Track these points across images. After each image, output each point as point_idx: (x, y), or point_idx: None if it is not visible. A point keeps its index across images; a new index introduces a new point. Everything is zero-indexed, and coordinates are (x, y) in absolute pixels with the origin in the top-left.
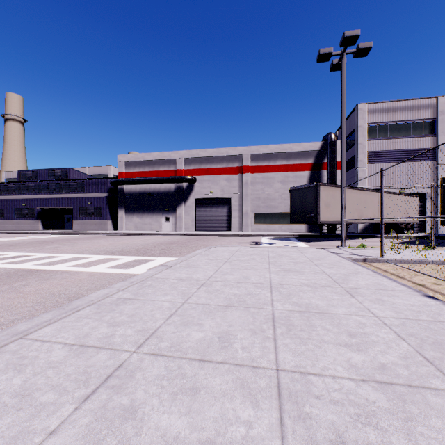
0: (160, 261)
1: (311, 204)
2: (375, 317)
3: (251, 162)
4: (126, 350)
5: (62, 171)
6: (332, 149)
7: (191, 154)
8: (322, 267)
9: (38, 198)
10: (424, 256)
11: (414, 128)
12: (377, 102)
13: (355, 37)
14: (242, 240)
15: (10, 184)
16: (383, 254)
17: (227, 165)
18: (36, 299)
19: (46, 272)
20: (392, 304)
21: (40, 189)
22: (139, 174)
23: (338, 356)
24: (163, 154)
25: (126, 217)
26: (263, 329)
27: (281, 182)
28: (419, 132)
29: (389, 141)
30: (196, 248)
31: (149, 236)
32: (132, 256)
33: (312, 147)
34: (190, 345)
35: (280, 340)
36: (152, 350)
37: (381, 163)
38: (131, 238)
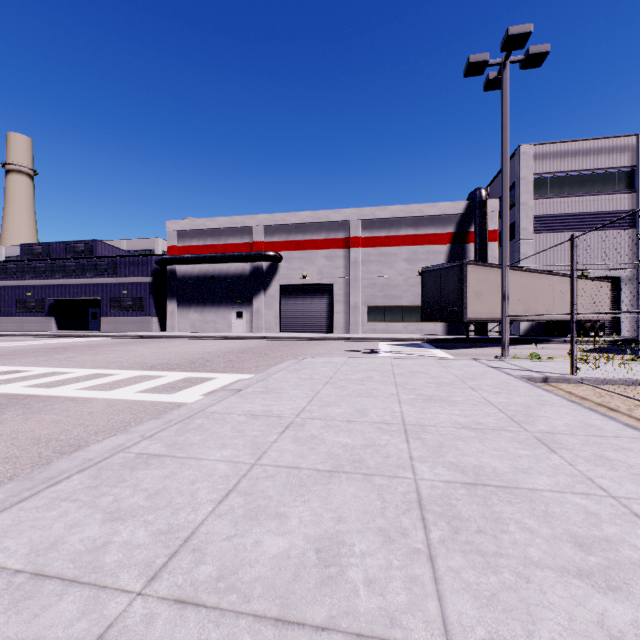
0: (224, 380)
1: (453, 293)
2: (610, 498)
3: (362, 231)
4: (124, 587)
5: (86, 245)
6: (482, 212)
7: (274, 219)
8: (484, 392)
9: (50, 284)
10: (638, 374)
11: (604, 181)
12: (548, 143)
13: (525, 36)
14: (350, 347)
15: (10, 264)
16: (574, 370)
17: (327, 236)
18: (5, 450)
19: (39, 400)
20: (630, 468)
21: (53, 271)
22: (198, 250)
23: (574, 607)
24: (233, 219)
25: (180, 313)
26: (403, 530)
27: (407, 261)
28: (611, 187)
29: (567, 200)
30: (281, 359)
31: (211, 341)
32: (182, 371)
33: (453, 209)
34: (258, 572)
35: (442, 558)
36: (178, 587)
37: (554, 233)
38: (185, 343)
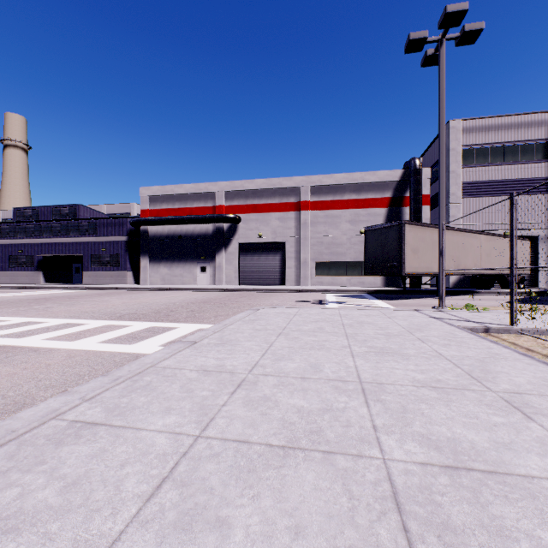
0: (184, 329)
1: (393, 250)
2: None
3: (311, 196)
4: None
5: (70, 208)
6: (416, 179)
7: (234, 185)
8: (433, 344)
9: (39, 243)
10: None
11: (523, 152)
12: (474, 118)
13: (461, 14)
14: (300, 298)
15: (3, 225)
16: (514, 321)
17: (280, 201)
18: None
19: (3, 351)
20: None
21: (41, 231)
22: (167, 212)
23: None
24: (197, 185)
25: (151, 268)
26: None
27: (350, 222)
28: (530, 157)
29: (491, 168)
30: (238, 309)
31: (178, 292)
32: (146, 321)
33: (390, 177)
34: None
35: None
36: None
37: (480, 197)
38: (155, 294)
